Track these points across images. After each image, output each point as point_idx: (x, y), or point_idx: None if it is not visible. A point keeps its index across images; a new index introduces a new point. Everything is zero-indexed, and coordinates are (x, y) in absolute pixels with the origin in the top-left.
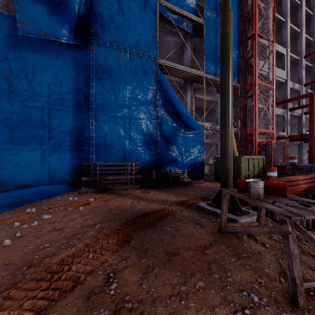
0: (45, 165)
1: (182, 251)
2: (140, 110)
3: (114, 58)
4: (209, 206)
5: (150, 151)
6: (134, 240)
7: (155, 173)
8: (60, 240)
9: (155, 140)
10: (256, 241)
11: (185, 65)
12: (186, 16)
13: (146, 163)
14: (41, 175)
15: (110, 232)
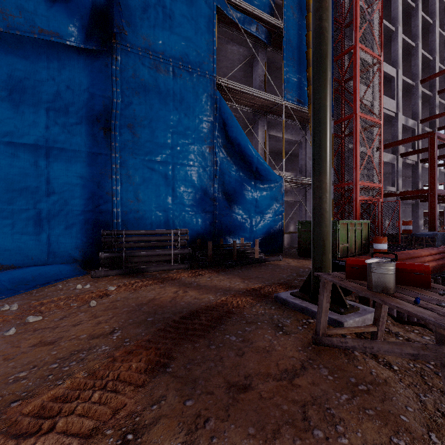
0: (41, 234)
1: (256, 381)
2: (188, 151)
3: (150, 73)
4: (295, 298)
5: (205, 213)
6: (175, 361)
7: (212, 245)
8: (48, 364)
9: (212, 197)
10: (375, 359)
11: (256, 88)
12: (257, 15)
13: (199, 230)
14: (34, 250)
15: (137, 346)
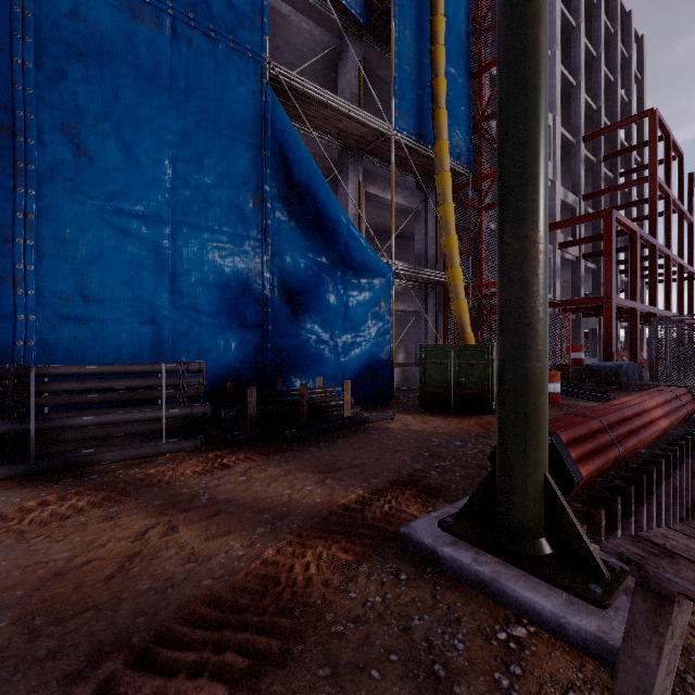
0: None
1: None
2: (209, 201)
3: (118, 19)
4: (454, 540)
5: (244, 330)
6: None
7: (259, 393)
8: None
9: (259, 297)
10: None
11: None
12: None
13: (232, 364)
14: None
15: None
